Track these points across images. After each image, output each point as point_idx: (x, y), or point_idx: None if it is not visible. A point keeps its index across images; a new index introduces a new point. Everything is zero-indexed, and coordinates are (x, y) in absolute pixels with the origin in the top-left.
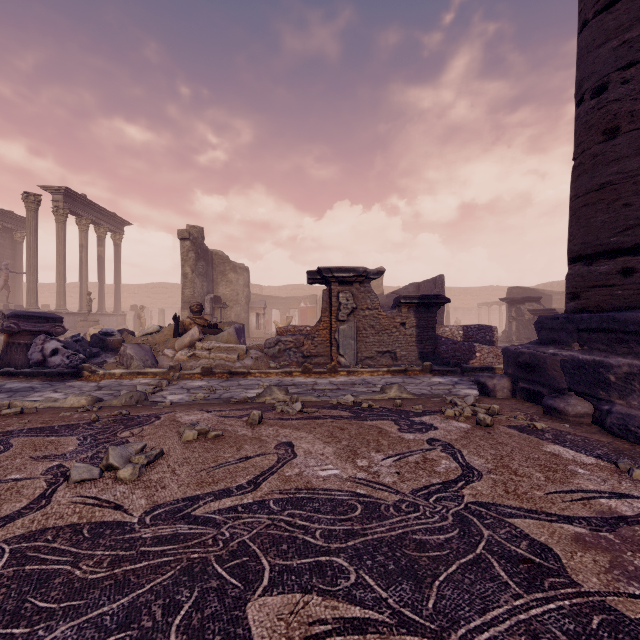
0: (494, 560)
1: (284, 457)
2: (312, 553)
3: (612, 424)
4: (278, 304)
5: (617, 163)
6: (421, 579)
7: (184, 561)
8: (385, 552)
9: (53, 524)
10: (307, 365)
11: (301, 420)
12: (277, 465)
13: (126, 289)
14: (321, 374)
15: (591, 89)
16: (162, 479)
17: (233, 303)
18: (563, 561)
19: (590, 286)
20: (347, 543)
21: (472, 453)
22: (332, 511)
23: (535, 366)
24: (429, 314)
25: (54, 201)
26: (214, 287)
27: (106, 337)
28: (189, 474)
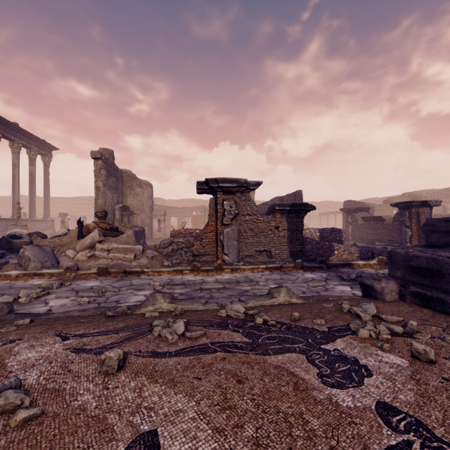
0: None
1: None
2: None
3: None
4: (176, 213)
5: None
6: None
7: None
8: None
9: None
10: (196, 264)
11: (181, 356)
12: None
13: (58, 201)
14: (208, 272)
15: None
16: None
17: (139, 211)
18: None
19: None
20: None
21: None
22: None
23: (436, 271)
24: (298, 219)
25: None
26: (123, 198)
27: (13, 239)
28: None
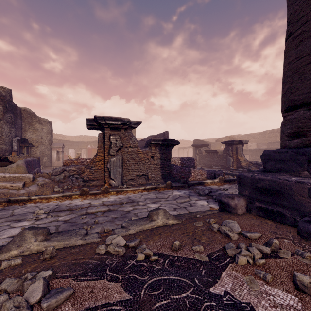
0: None
1: None
2: None
3: None
4: (73, 146)
5: None
6: None
7: None
8: None
9: None
10: (84, 189)
11: None
12: None
13: None
14: (96, 195)
15: None
16: None
17: (38, 144)
18: None
19: None
20: None
21: None
22: None
23: (276, 191)
24: (167, 151)
25: None
26: (22, 132)
27: None
28: None
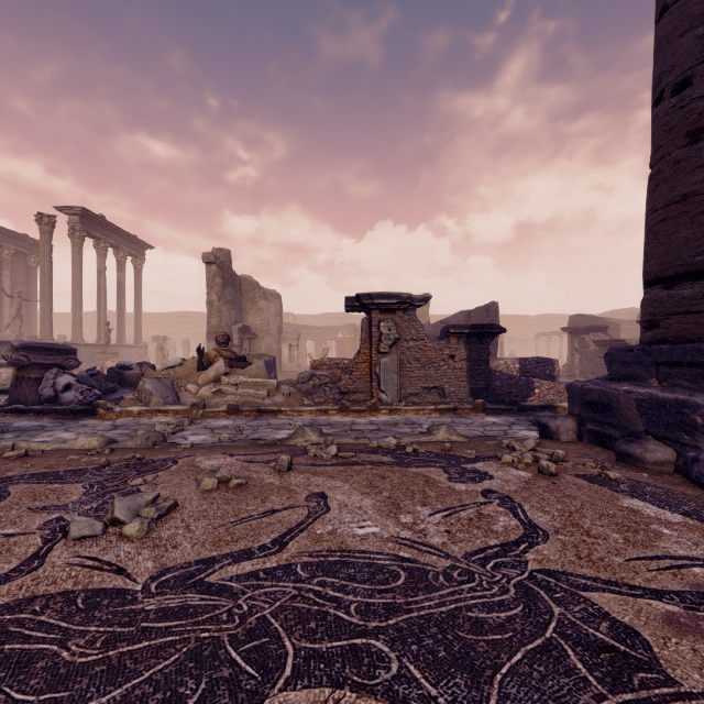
0: (568, 647)
1: (315, 511)
2: (345, 634)
3: (700, 474)
4: (313, 334)
5: (703, 170)
6: (479, 671)
7: (192, 642)
8: (434, 634)
9: (43, 591)
10: (344, 402)
11: (336, 466)
12: (307, 521)
13: (148, 318)
14: (360, 412)
15: (672, 85)
16: (174, 536)
17: (264, 333)
18: (654, 650)
19: (671, 313)
20: (388, 621)
21: (535, 508)
22: (370, 579)
23: (606, 405)
24: (481, 345)
25: (70, 223)
26: (243, 316)
27: (124, 371)
28: (205, 531)
